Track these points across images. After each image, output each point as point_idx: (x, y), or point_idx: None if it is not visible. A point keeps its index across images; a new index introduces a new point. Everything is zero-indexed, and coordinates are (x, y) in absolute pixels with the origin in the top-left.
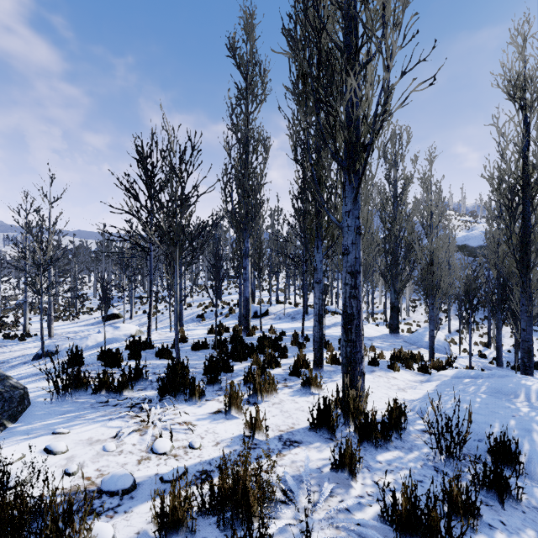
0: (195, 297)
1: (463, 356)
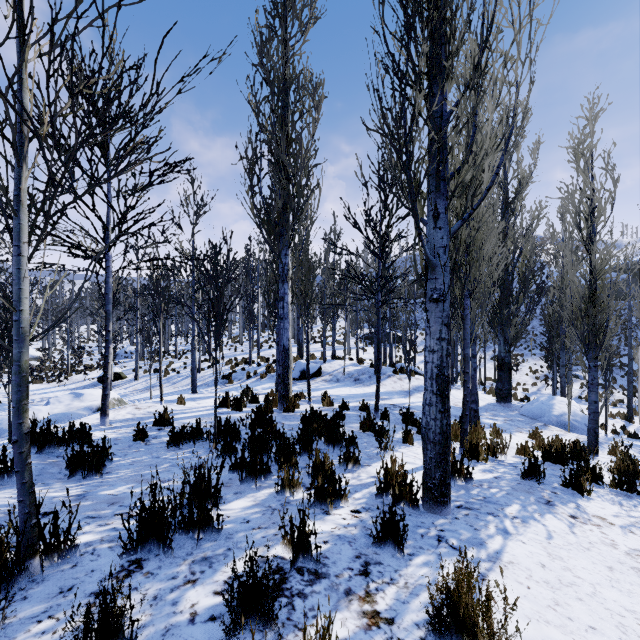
0: (226, 351)
1: (609, 436)
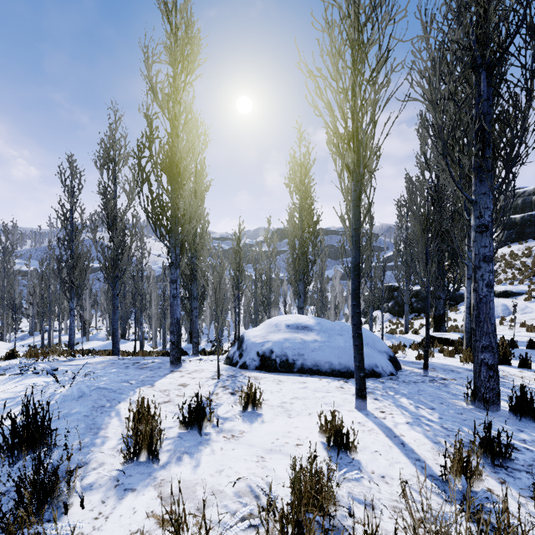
0: None
1: None
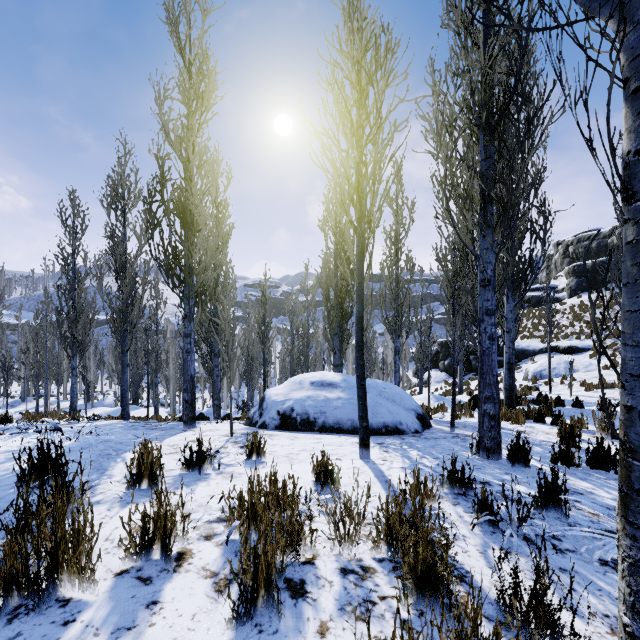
0: None
1: None
